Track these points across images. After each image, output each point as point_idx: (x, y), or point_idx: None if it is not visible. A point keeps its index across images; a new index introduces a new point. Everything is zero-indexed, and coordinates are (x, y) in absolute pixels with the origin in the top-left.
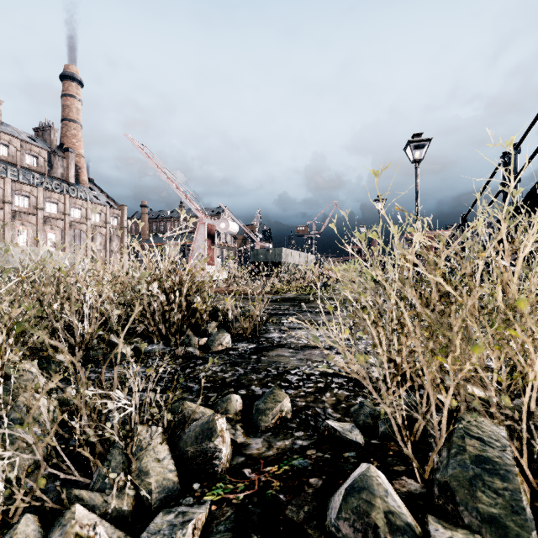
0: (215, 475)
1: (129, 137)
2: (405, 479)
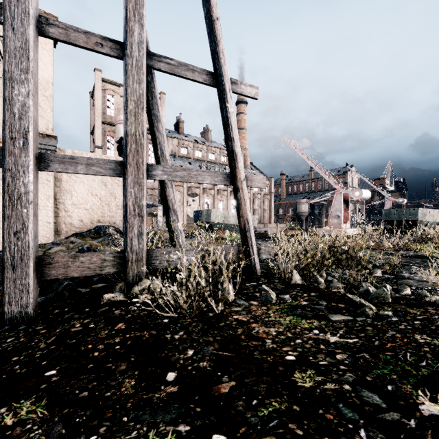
0: None
1: (285, 140)
2: None
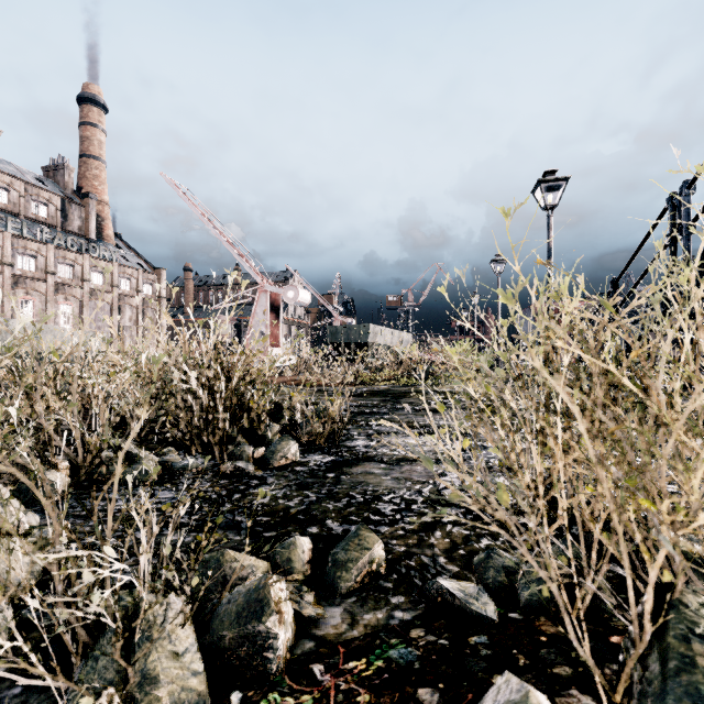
0: (267, 676)
1: (166, 177)
2: (576, 695)
